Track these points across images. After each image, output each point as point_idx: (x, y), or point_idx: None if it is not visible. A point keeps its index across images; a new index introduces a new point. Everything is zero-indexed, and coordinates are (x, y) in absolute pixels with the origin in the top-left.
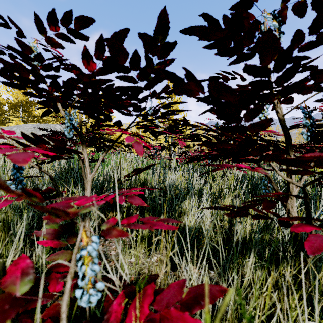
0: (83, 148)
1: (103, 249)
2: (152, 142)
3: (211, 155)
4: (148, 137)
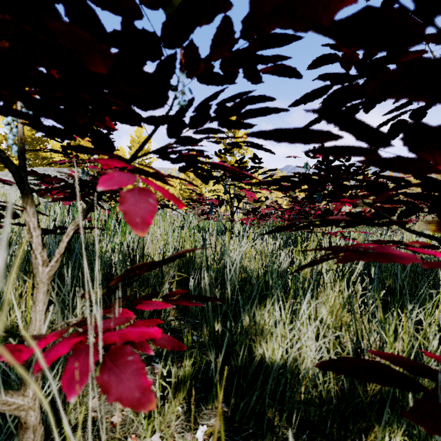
0: (25, 204)
1: (99, 406)
2: (207, 194)
3: (326, 219)
4: (202, 186)
